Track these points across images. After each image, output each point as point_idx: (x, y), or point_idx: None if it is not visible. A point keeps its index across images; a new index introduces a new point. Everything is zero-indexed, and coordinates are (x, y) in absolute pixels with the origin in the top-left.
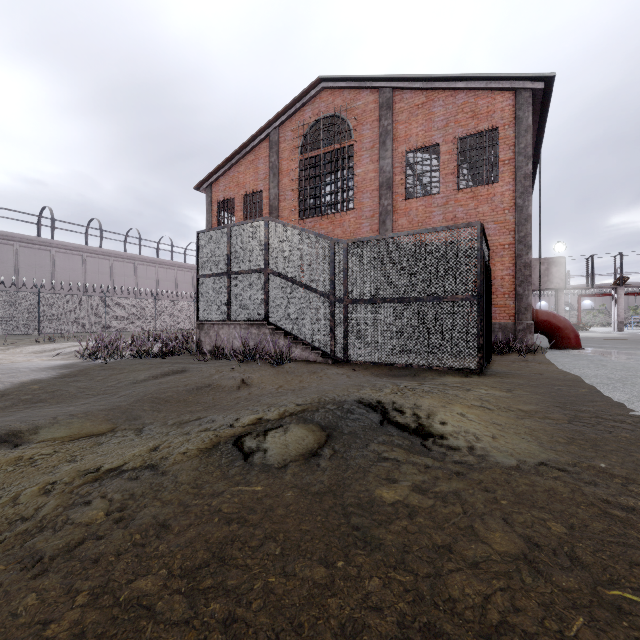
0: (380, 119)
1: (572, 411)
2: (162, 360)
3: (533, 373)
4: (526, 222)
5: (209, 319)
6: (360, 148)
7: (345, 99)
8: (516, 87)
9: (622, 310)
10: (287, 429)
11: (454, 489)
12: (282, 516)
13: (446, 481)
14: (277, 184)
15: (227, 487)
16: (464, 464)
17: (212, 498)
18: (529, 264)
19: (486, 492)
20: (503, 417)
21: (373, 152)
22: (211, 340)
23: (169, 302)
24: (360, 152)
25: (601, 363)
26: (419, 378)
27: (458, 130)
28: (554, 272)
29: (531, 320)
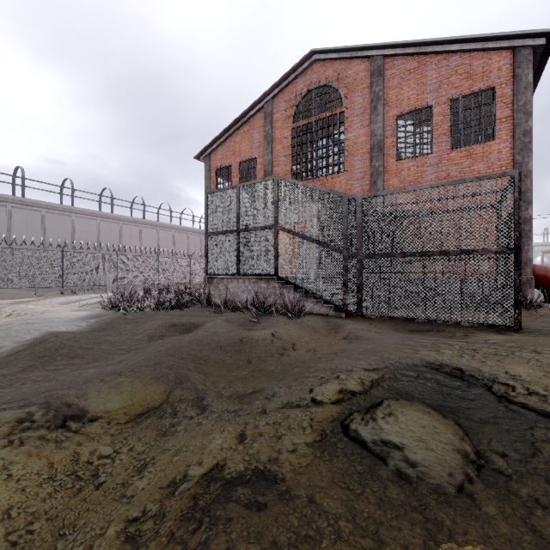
0: (371, 86)
1: None
2: (179, 312)
3: None
4: (525, 178)
5: (218, 274)
6: (351, 114)
7: (336, 69)
8: (515, 45)
9: None
10: (391, 410)
11: None
12: None
13: None
14: (271, 151)
15: (421, 545)
16: None
17: None
18: (529, 219)
19: None
20: None
21: (364, 117)
22: (220, 293)
23: (169, 259)
24: (351, 118)
25: None
26: (448, 334)
27: (451, 91)
28: None
29: (531, 274)
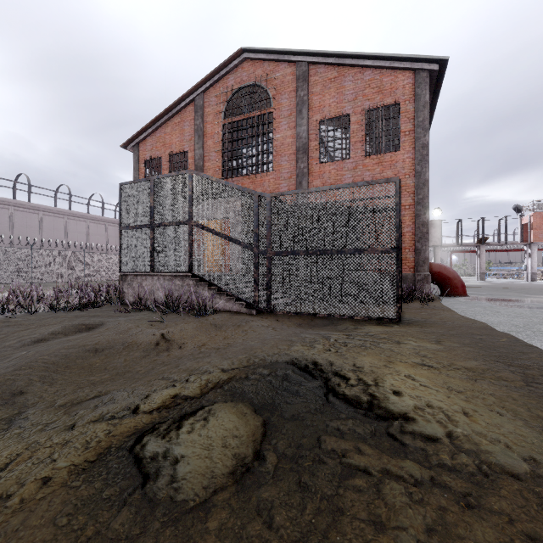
0: (297, 90)
1: (516, 368)
2: (79, 313)
3: (445, 321)
4: (424, 186)
5: (132, 270)
6: (279, 115)
7: (265, 70)
8: (415, 67)
9: (483, 263)
10: (210, 414)
11: None
12: None
13: (462, 524)
14: (202, 145)
15: None
16: (460, 473)
17: None
18: (426, 223)
19: None
20: (456, 380)
21: (290, 119)
22: (134, 291)
23: (98, 255)
24: (279, 119)
25: (494, 309)
26: (342, 328)
27: (366, 103)
28: (433, 232)
29: (428, 271)
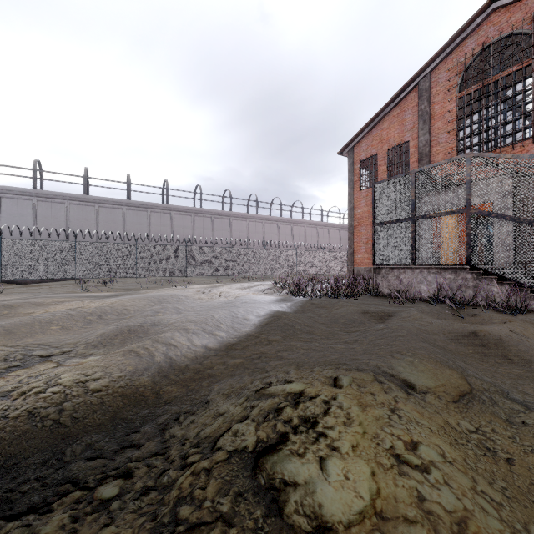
0: None
1: None
2: (355, 300)
3: None
4: None
5: (387, 264)
6: None
7: (529, 9)
8: None
9: None
10: None
11: None
12: None
13: None
14: (428, 130)
15: None
16: None
17: None
18: None
19: None
20: None
21: None
22: (389, 284)
23: (305, 252)
24: None
25: None
26: None
27: None
28: None
29: None
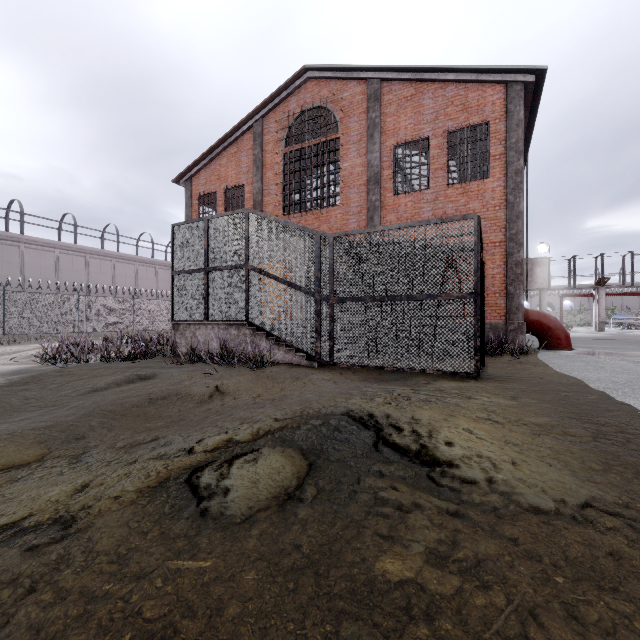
0: (368, 111)
1: (592, 424)
2: (131, 364)
3: (532, 377)
4: (517, 219)
5: (185, 319)
6: (347, 141)
7: (331, 90)
8: (507, 80)
9: (603, 310)
10: (259, 456)
11: (484, 556)
12: (234, 623)
13: (470, 541)
14: (260, 178)
15: (161, 561)
16: (487, 508)
17: (135, 584)
18: (520, 262)
19: (529, 561)
20: (517, 434)
21: (360, 145)
22: (187, 341)
23: (148, 301)
24: (347, 145)
25: (598, 365)
26: (412, 383)
27: (448, 124)
28: (538, 272)
29: (522, 320)
